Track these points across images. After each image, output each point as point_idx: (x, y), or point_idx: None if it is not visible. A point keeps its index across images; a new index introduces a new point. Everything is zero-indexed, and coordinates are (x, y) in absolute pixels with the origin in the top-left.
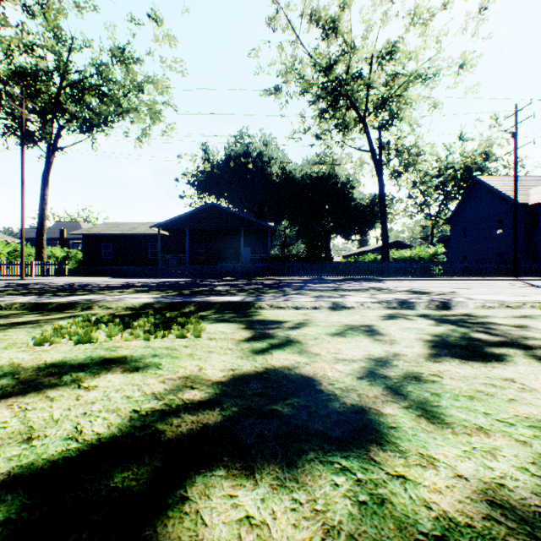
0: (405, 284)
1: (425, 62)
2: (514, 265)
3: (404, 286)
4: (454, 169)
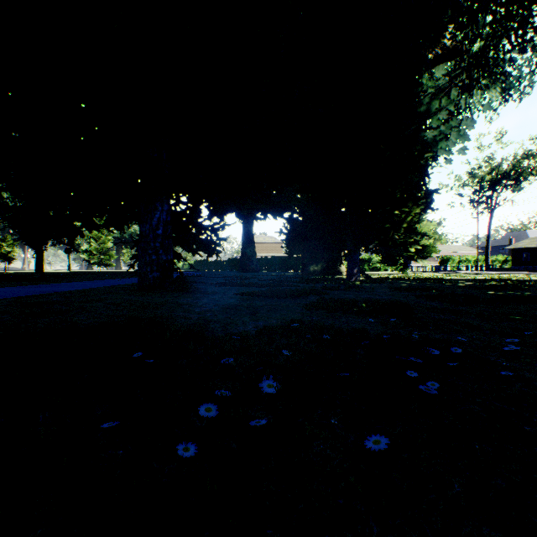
0: None
1: None
2: None
3: None
4: None
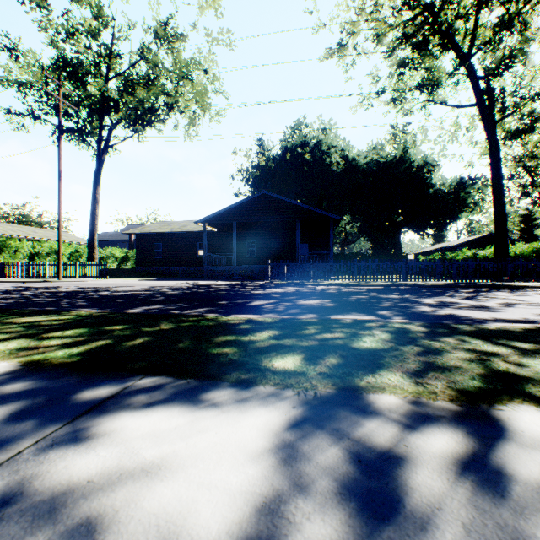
0: None
1: None
2: None
3: None
4: None
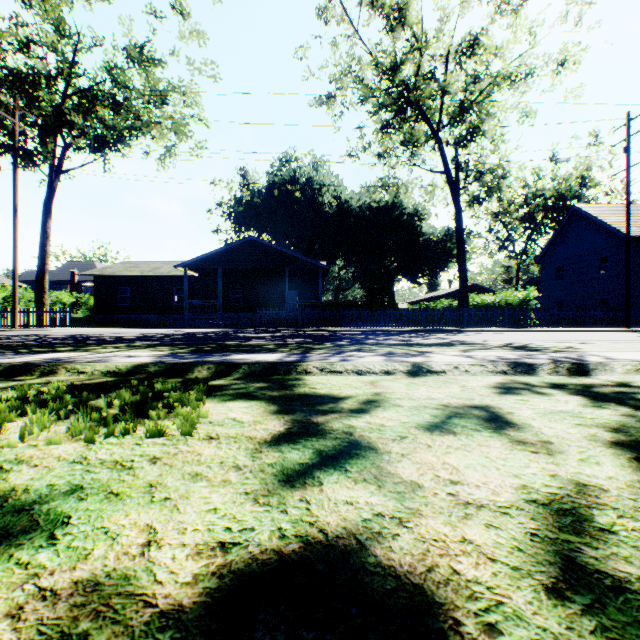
0: (494, 336)
1: (515, 59)
2: (626, 312)
3: (495, 340)
4: (544, 197)
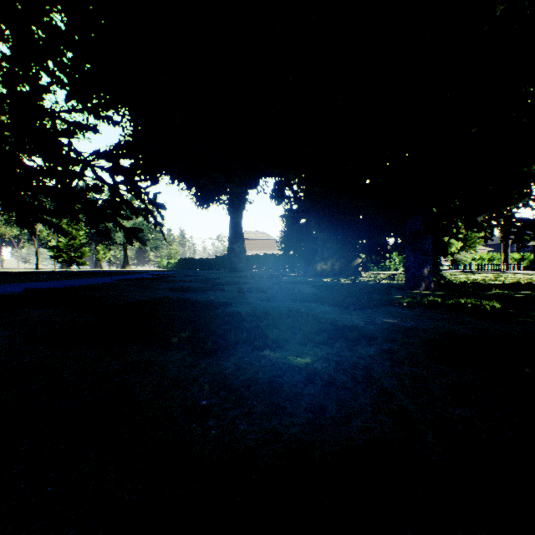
0: None
1: None
2: None
3: None
4: None
